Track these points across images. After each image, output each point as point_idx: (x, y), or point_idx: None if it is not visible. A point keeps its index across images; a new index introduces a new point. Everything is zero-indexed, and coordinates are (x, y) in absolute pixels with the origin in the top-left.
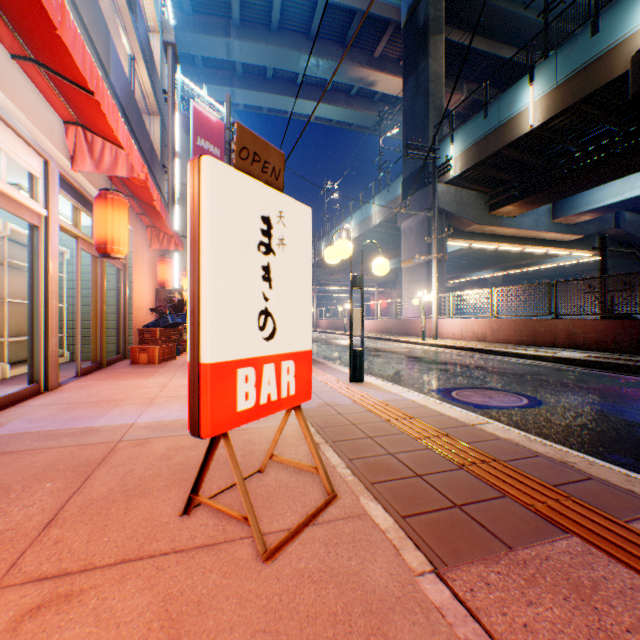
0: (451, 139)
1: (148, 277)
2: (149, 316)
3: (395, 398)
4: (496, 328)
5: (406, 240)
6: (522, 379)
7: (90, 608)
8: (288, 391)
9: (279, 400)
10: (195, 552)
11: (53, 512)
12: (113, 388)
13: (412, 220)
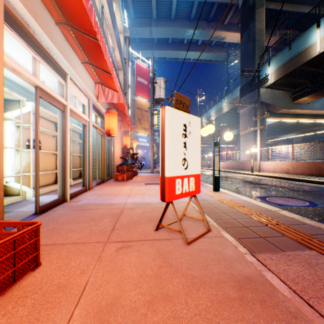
0: (268, 63)
1: (119, 143)
2: (119, 160)
3: (235, 198)
4: (295, 166)
5: (242, 119)
6: (308, 193)
7: (136, 249)
8: (192, 189)
9: (189, 192)
10: (163, 240)
11: (112, 226)
12: (112, 190)
13: (245, 109)
